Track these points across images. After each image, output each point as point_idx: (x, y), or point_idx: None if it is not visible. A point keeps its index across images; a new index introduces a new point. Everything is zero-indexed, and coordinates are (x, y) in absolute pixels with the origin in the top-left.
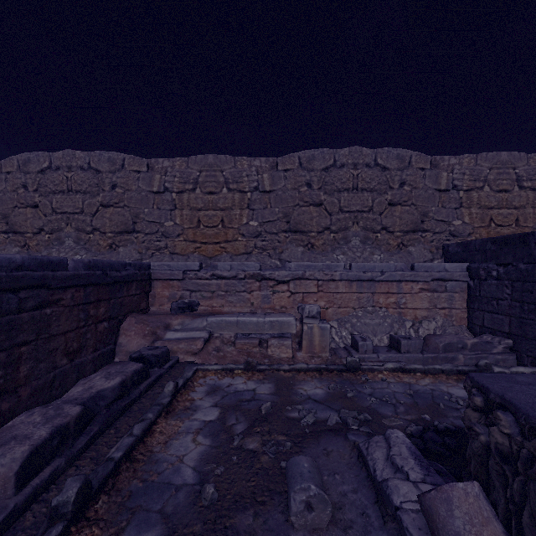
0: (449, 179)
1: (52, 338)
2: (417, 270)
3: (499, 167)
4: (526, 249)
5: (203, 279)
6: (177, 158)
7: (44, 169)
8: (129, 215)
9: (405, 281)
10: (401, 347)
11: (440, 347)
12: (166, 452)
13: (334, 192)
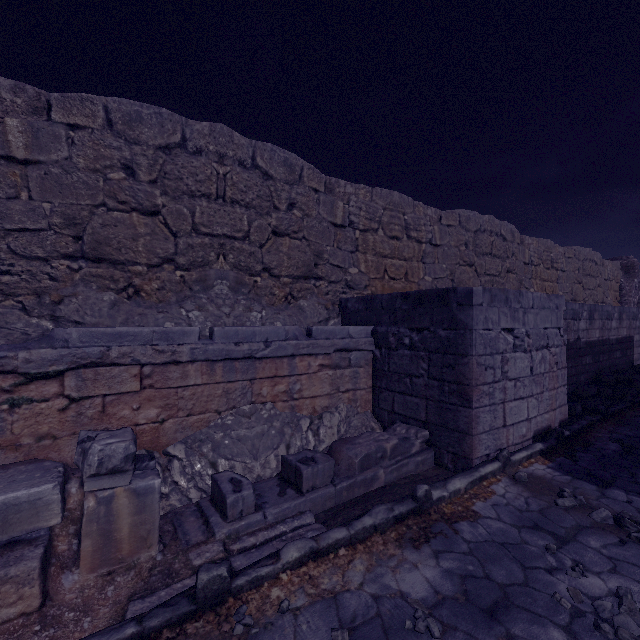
0: (345, 212)
1: None
2: (316, 338)
3: (392, 209)
4: (446, 311)
5: None
6: None
7: None
8: None
9: (301, 355)
10: (303, 484)
11: (356, 464)
12: None
13: (183, 194)
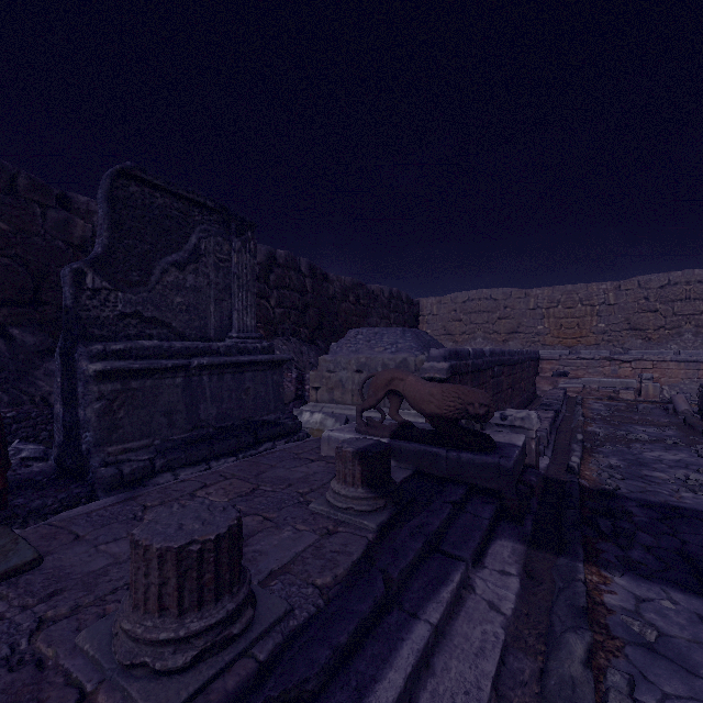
0: None
1: (530, 378)
2: None
3: None
4: None
5: (572, 359)
6: (545, 288)
7: (465, 301)
8: (515, 323)
9: None
10: None
11: None
12: (591, 407)
13: (668, 302)
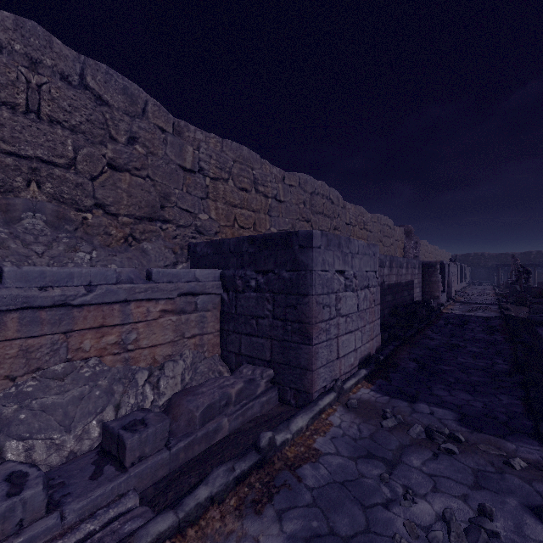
0: (195, 157)
1: None
2: (157, 281)
3: (242, 163)
4: (289, 253)
5: None
6: None
7: None
8: None
9: (137, 301)
10: (126, 457)
11: (197, 418)
12: None
13: None
